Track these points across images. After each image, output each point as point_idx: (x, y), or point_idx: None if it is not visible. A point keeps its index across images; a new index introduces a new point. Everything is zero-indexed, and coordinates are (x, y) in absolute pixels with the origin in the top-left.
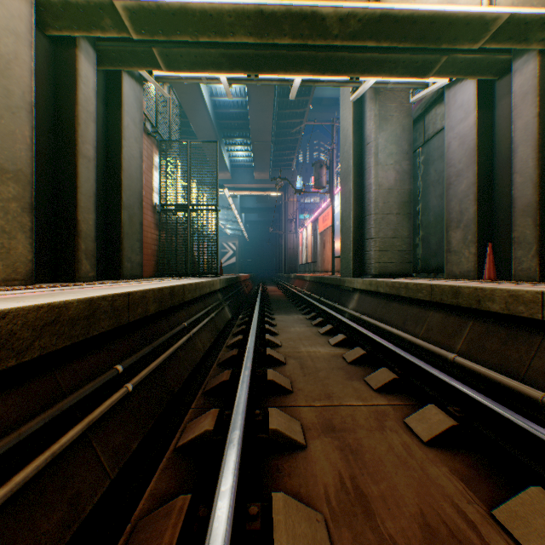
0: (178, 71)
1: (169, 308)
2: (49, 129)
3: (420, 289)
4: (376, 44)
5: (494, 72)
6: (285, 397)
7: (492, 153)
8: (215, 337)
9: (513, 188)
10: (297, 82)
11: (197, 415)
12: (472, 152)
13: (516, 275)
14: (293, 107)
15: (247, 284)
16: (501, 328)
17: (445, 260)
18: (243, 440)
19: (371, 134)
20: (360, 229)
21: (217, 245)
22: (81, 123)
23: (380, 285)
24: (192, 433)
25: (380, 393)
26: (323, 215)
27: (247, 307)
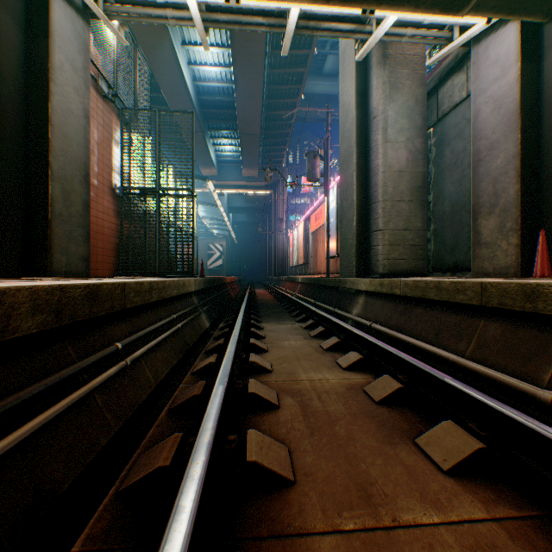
0: None
1: (89, 320)
2: None
3: (462, 289)
4: None
5: (546, 10)
6: (281, 501)
7: (539, 117)
8: (181, 357)
9: None
10: (292, 20)
11: None
12: (513, 116)
13: None
14: (283, 97)
15: (233, 287)
16: None
17: (473, 254)
18: None
19: (379, 106)
20: (365, 220)
21: (193, 238)
22: None
23: (395, 286)
24: None
25: (458, 482)
26: (315, 213)
27: (230, 313)
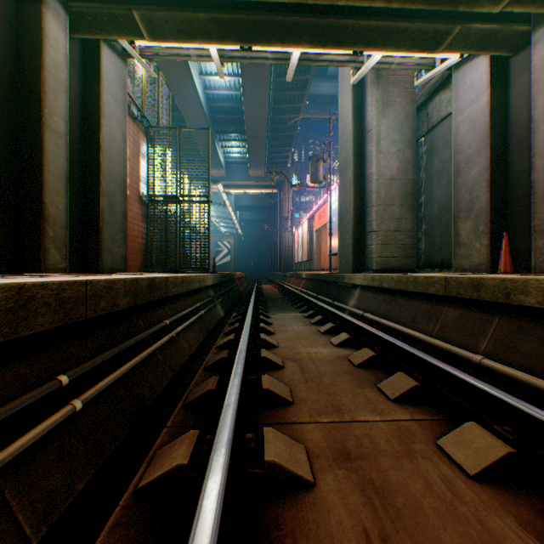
0: (163, 41)
1: (147, 303)
2: (9, 97)
3: (432, 282)
4: (386, 4)
5: (509, 47)
6: (284, 410)
7: (506, 136)
8: (205, 337)
9: (534, 171)
10: (295, 58)
11: (171, 438)
12: (484, 135)
13: (537, 267)
14: (289, 102)
15: (241, 282)
16: (539, 325)
17: (453, 253)
18: (228, 482)
19: (373, 121)
20: (361, 222)
21: (209, 239)
22: (48, 92)
23: (384, 280)
24: (160, 468)
25: (399, 405)
26: (319, 211)
27: (241, 305)
